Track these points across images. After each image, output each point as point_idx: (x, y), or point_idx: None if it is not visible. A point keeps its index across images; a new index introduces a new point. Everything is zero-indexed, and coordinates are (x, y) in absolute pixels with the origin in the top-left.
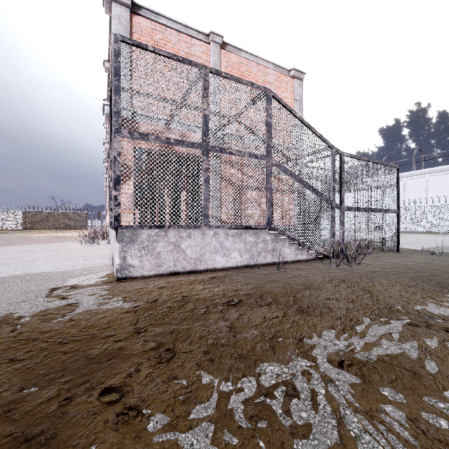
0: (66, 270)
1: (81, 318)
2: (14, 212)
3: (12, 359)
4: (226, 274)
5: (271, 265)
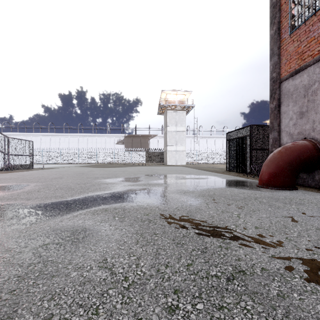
0: None
1: None
2: None
3: None
4: None
5: None
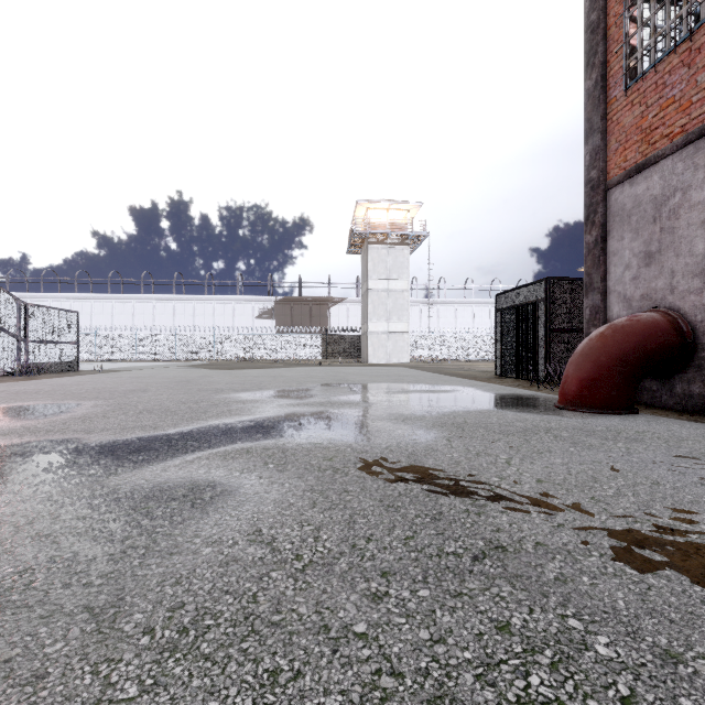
0: None
1: None
2: None
3: None
4: None
5: None
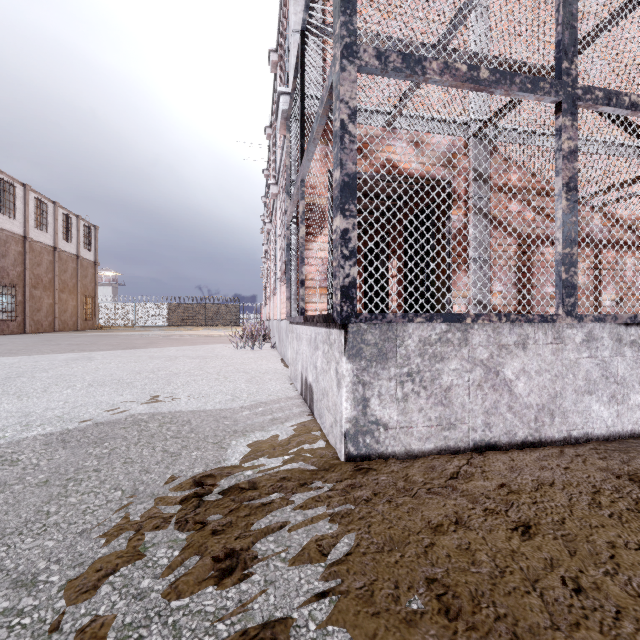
0: (222, 408)
1: None
2: (159, 305)
3: None
4: None
5: None
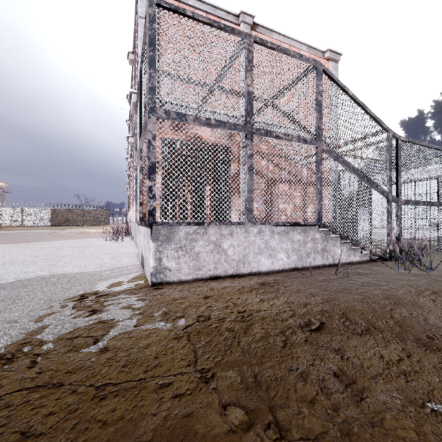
0: (94, 271)
1: (118, 347)
2: (44, 210)
3: (24, 433)
4: (276, 280)
5: (321, 268)
